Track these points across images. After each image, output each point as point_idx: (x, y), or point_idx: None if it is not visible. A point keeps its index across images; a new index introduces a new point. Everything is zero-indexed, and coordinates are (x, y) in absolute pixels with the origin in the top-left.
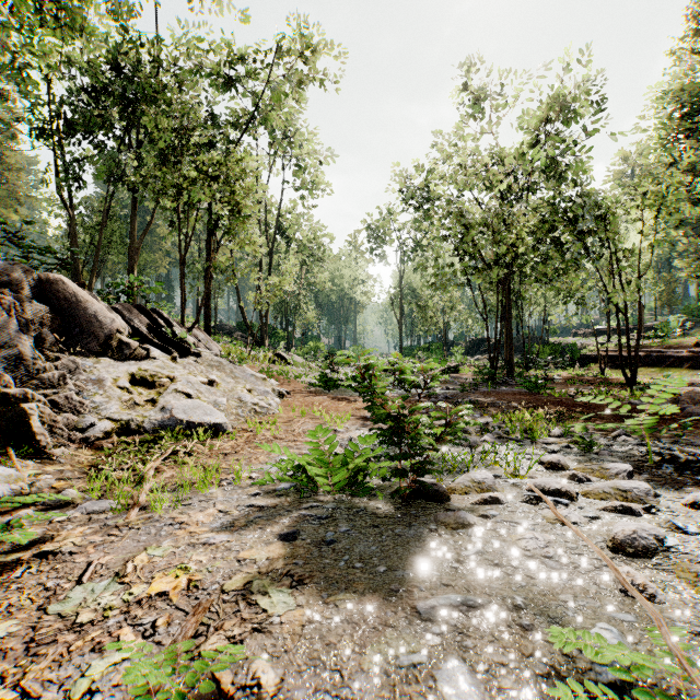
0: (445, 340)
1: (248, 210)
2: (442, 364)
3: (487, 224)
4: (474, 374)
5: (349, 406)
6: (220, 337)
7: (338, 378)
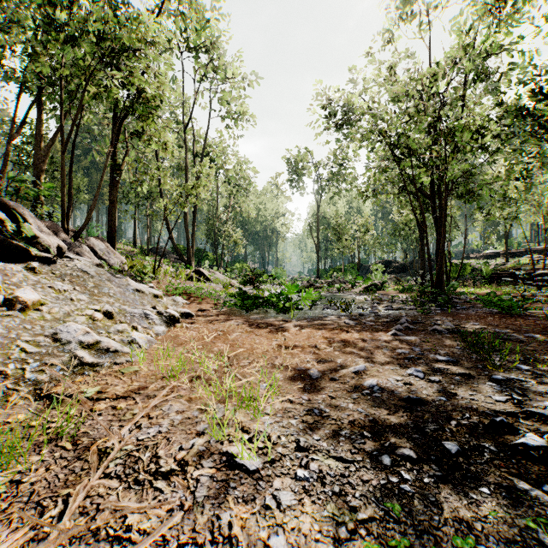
0: (359, 261)
1: (145, 83)
2: (365, 282)
3: (427, 122)
4: (399, 291)
5: (272, 340)
6: (150, 257)
7: (258, 296)
